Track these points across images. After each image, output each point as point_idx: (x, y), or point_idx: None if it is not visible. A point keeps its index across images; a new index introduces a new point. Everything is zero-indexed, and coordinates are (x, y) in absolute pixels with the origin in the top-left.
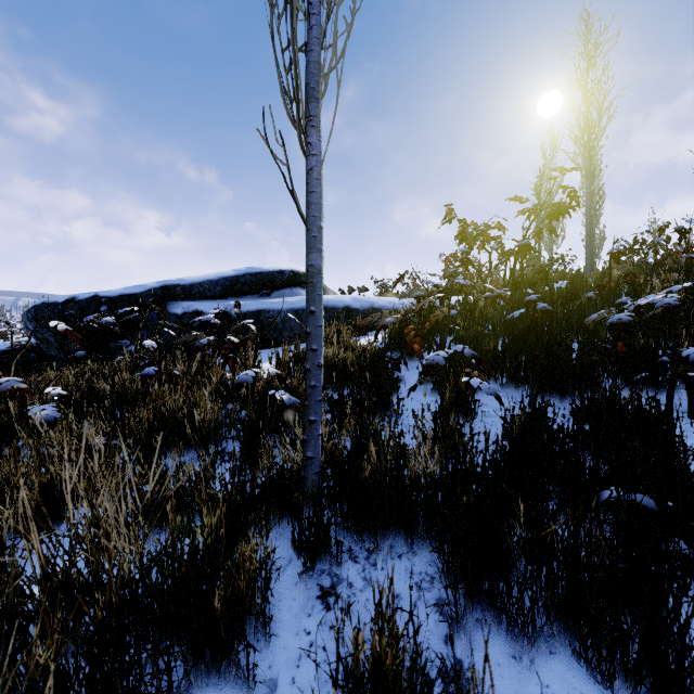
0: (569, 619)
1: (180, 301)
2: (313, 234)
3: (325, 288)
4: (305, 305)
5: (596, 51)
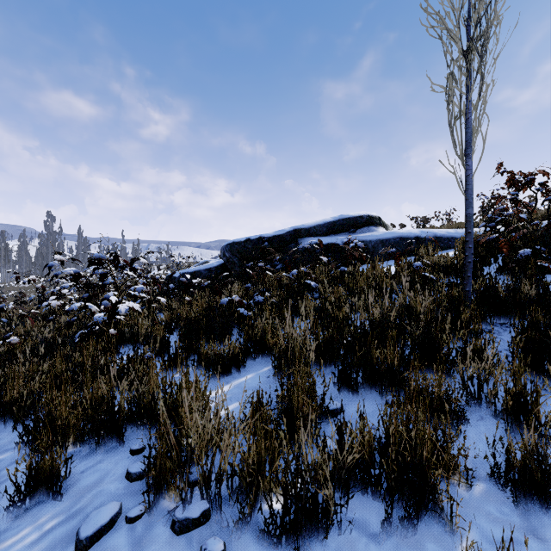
0: None
1: (305, 238)
2: (470, 201)
3: (387, 226)
4: (387, 236)
5: None
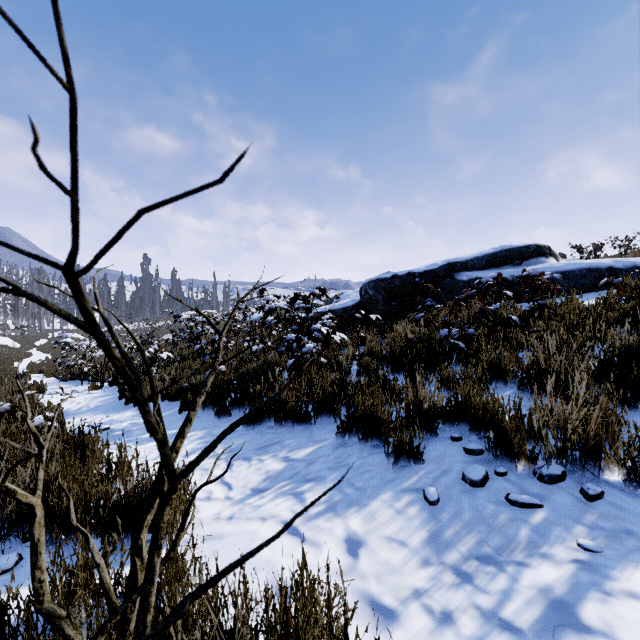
0: None
1: (462, 272)
2: None
3: (557, 256)
4: (569, 268)
5: None
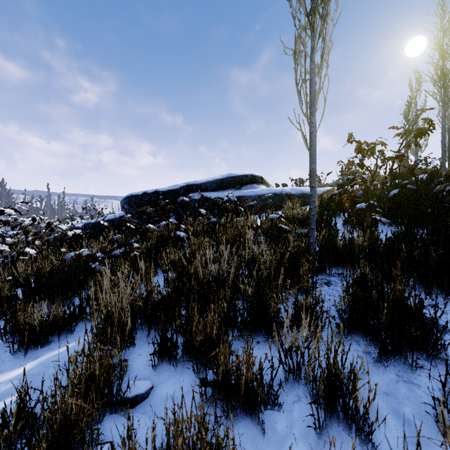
0: (423, 284)
1: (196, 193)
2: (313, 157)
3: (268, 184)
4: (264, 192)
5: (449, 24)
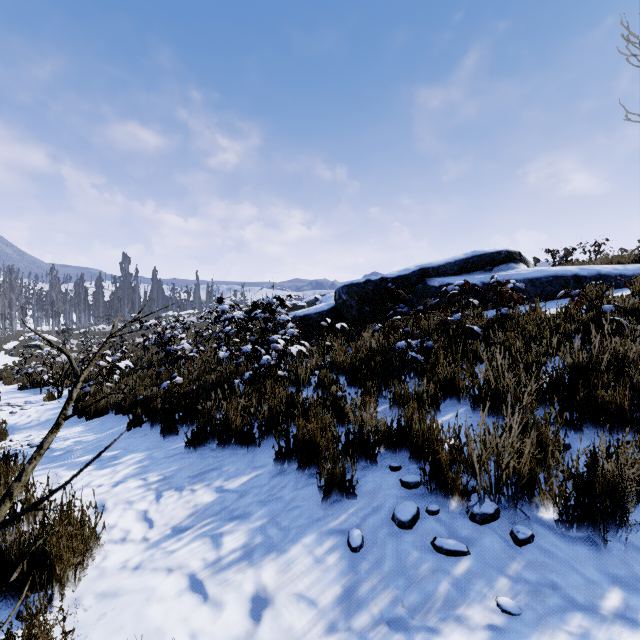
0: None
1: (434, 278)
2: None
3: (528, 262)
4: (537, 275)
5: None
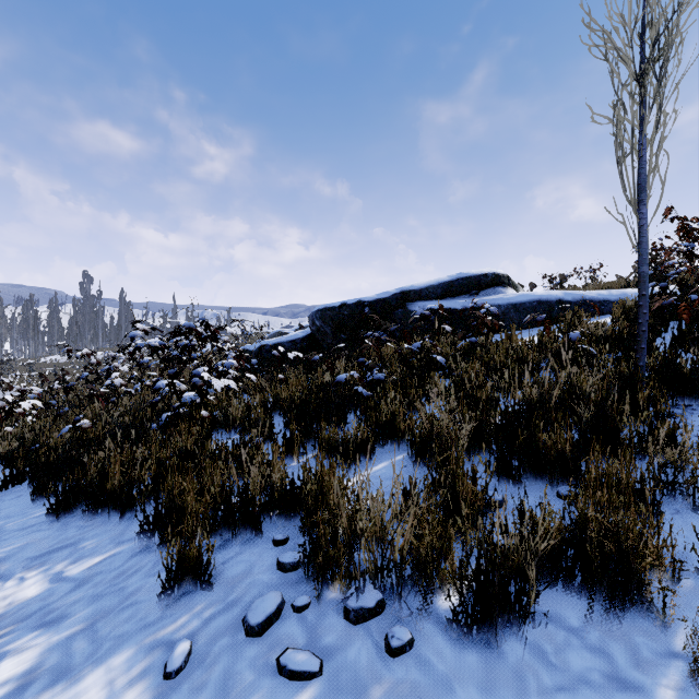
0: None
1: (415, 302)
2: (644, 257)
3: (517, 286)
4: (521, 300)
5: None
